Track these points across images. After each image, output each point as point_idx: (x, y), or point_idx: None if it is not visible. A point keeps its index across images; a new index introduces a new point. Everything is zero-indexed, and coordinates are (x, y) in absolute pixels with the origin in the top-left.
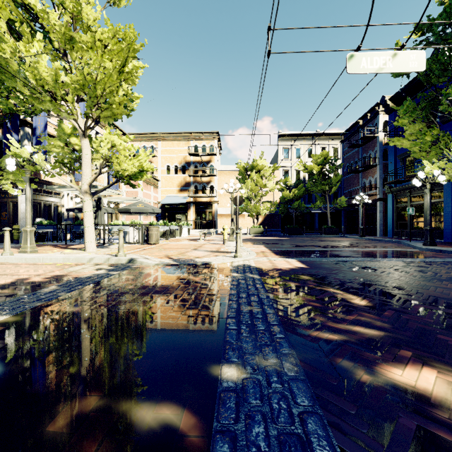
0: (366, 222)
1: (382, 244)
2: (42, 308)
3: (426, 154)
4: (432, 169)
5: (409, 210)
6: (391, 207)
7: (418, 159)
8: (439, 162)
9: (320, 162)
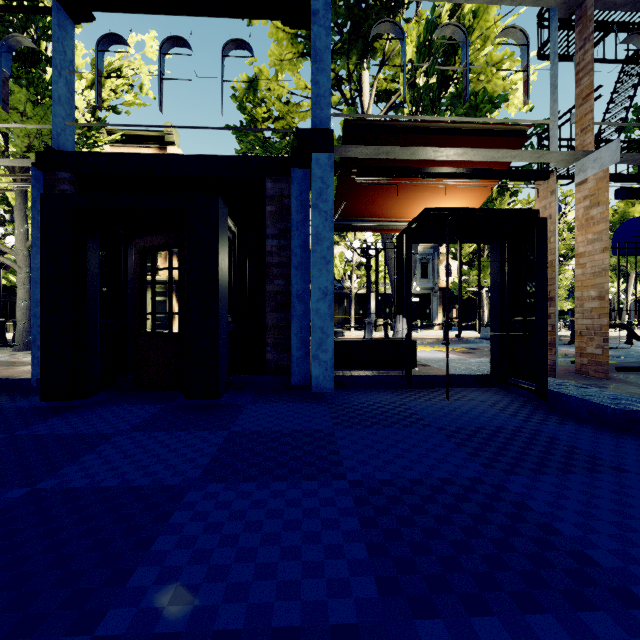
0: (638, 316)
1: None
2: None
3: None
4: None
5: None
6: None
7: None
8: None
9: (612, 269)
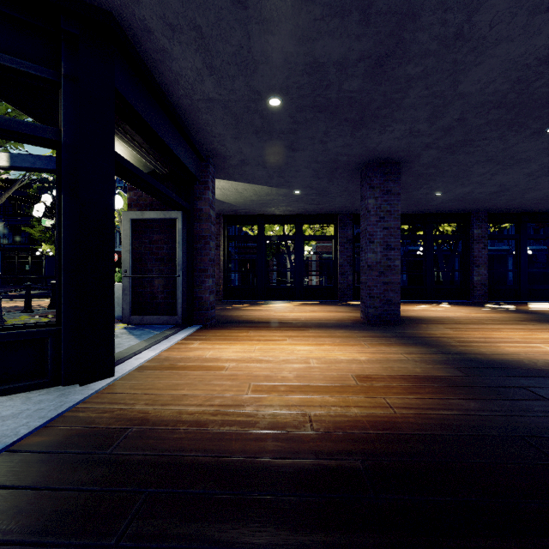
0: None
1: (10, 288)
2: (3, 299)
3: (47, 243)
4: (47, 248)
5: (27, 267)
6: (1, 262)
7: (25, 232)
8: (50, 246)
9: None
